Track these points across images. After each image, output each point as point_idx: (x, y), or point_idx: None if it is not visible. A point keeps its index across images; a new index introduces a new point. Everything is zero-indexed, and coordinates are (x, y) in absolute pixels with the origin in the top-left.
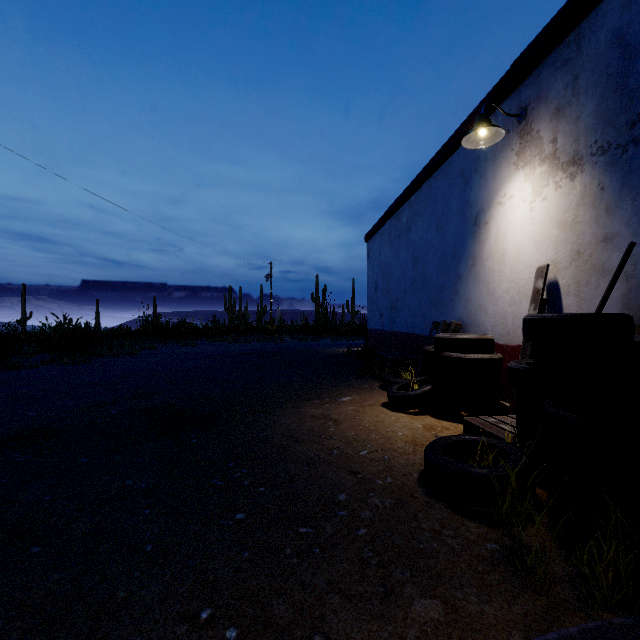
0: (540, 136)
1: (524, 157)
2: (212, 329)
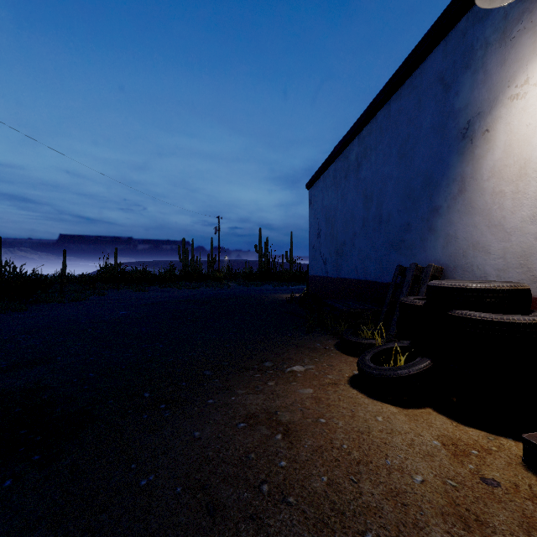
0: None
1: None
2: (164, 276)
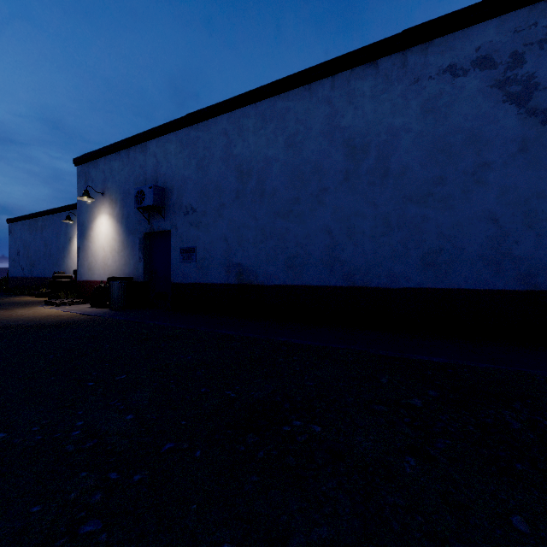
0: None
1: None
2: None
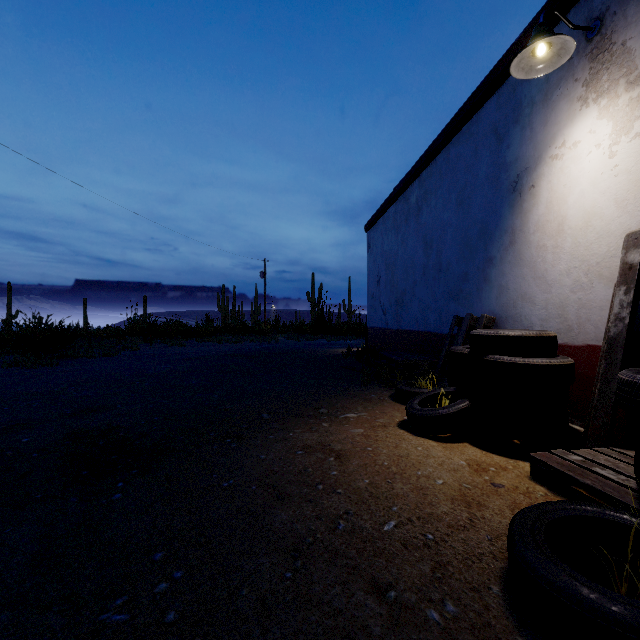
0: (628, 48)
1: (598, 85)
2: (203, 328)
